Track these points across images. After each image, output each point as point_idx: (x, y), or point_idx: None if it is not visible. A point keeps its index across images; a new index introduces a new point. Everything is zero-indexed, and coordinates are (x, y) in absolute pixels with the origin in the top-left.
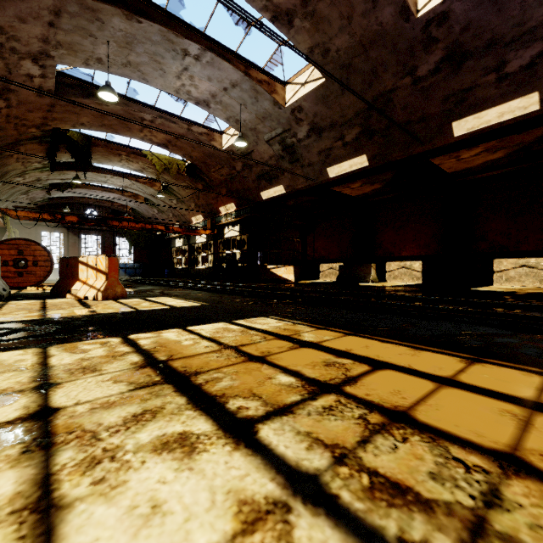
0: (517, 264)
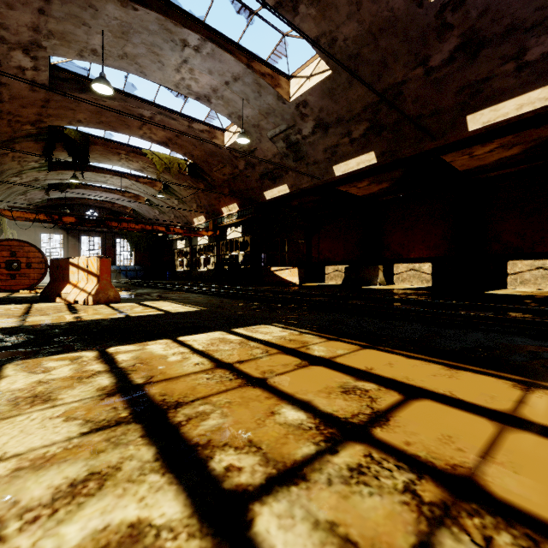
0: (532, 266)
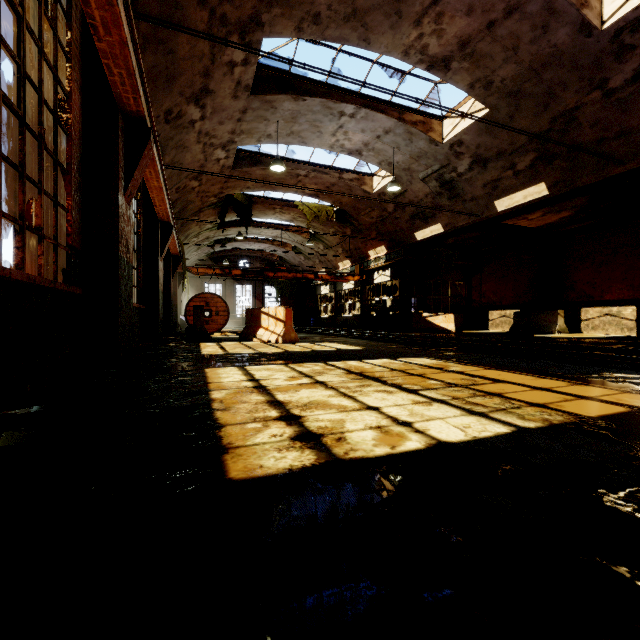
0: None
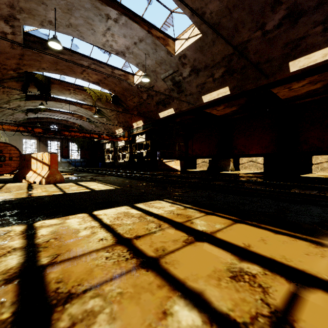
0: None
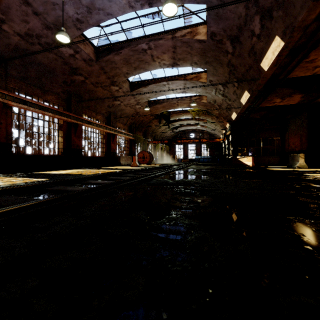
0: None
